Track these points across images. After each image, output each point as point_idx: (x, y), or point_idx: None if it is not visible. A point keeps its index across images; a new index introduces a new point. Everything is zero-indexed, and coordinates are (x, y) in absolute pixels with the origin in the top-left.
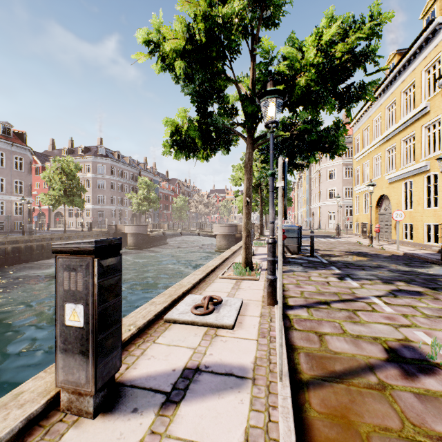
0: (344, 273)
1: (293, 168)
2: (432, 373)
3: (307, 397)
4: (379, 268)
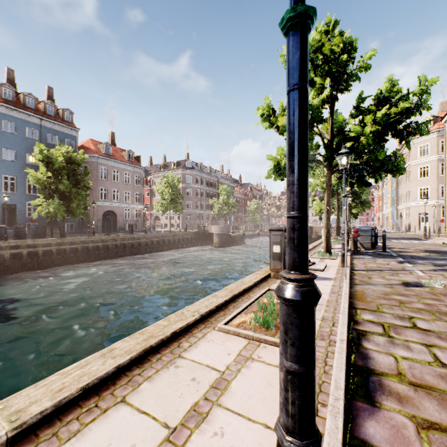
0: (405, 261)
1: (362, 185)
2: (420, 287)
3: (356, 286)
4: (442, 260)
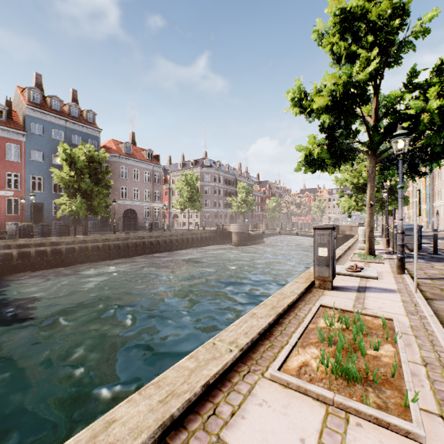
0: None
1: (414, 176)
2: None
3: (431, 301)
4: None
